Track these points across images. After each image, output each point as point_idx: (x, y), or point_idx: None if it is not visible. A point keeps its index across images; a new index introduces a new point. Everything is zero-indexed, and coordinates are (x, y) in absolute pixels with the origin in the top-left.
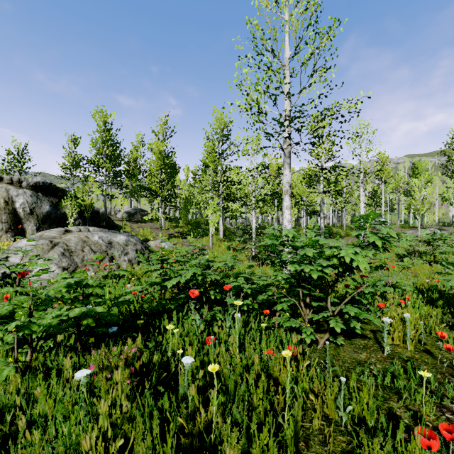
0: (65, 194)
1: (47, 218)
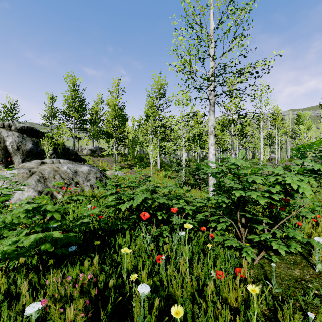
0: (44, 135)
1: (30, 153)
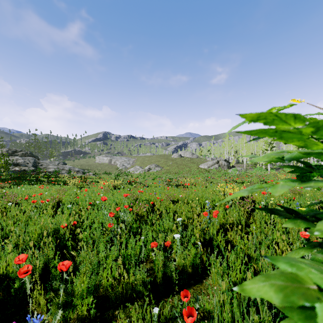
0: (227, 161)
1: (226, 165)
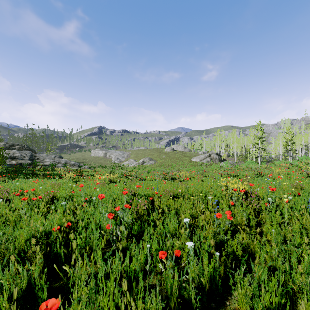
0: (219, 154)
1: (218, 159)
